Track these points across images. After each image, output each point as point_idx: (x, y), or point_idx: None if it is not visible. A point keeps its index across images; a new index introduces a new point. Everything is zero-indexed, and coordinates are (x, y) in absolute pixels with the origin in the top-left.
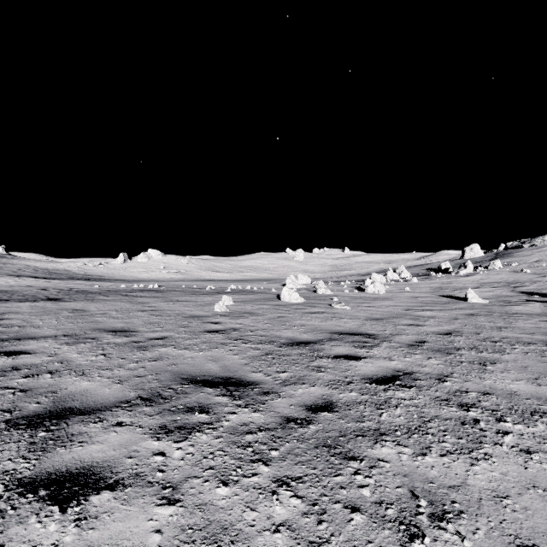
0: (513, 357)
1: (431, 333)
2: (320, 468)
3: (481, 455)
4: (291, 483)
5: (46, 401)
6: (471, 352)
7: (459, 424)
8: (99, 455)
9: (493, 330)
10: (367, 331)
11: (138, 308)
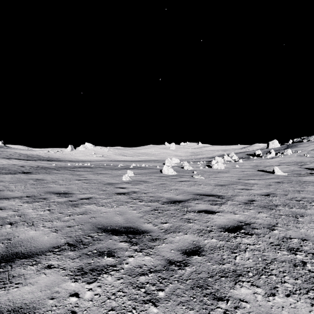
0: (313, 212)
1: (257, 195)
2: (197, 309)
3: None
4: None
5: (2, 246)
6: (285, 208)
7: (292, 266)
8: (28, 296)
9: (295, 192)
10: (216, 193)
11: (76, 178)
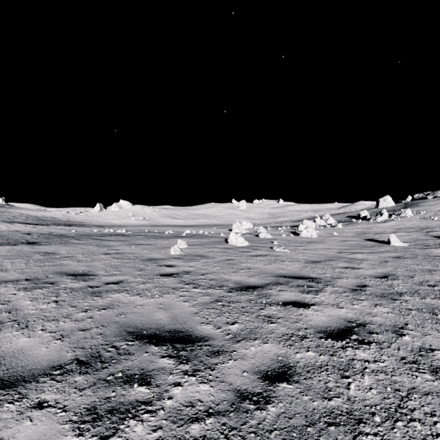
0: None
1: (368, 277)
2: None
3: None
4: None
5: None
6: (414, 298)
7: None
8: None
9: (424, 273)
10: (308, 274)
11: (103, 251)
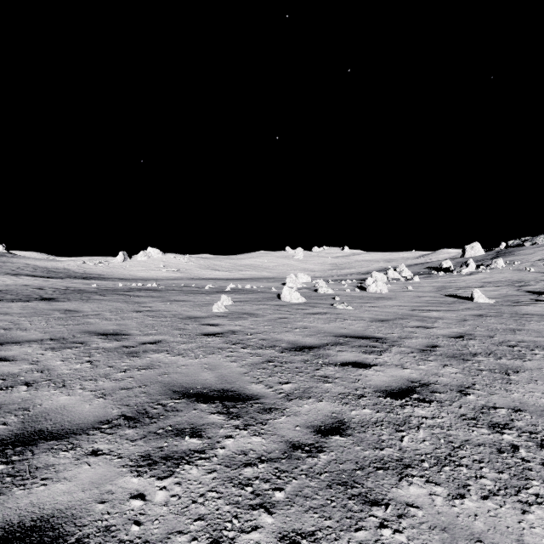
0: (536, 365)
1: (441, 336)
2: (337, 518)
3: (532, 498)
4: (302, 542)
5: (14, 421)
6: (489, 358)
7: (495, 451)
8: (64, 498)
9: (507, 332)
10: (373, 334)
11: (134, 308)
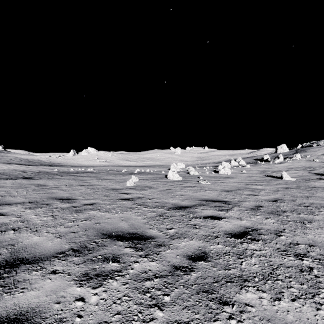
0: (321, 217)
1: (264, 200)
2: (202, 313)
3: (322, 300)
4: None
5: (5, 252)
6: (293, 214)
7: (298, 271)
8: (34, 300)
9: (303, 198)
10: (223, 199)
11: (79, 183)
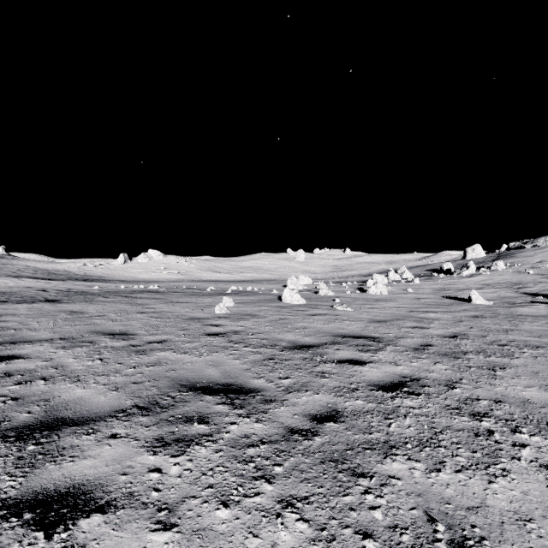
0: (522, 362)
1: (436, 336)
2: (328, 487)
3: (499, 472)
4: (297, 504)
5: (38, 410)
6: (479, 356)
7: (472, 435)
8: (91, 471)
9: (500, 333)
10: (370, 334)
11: (138, 309)
